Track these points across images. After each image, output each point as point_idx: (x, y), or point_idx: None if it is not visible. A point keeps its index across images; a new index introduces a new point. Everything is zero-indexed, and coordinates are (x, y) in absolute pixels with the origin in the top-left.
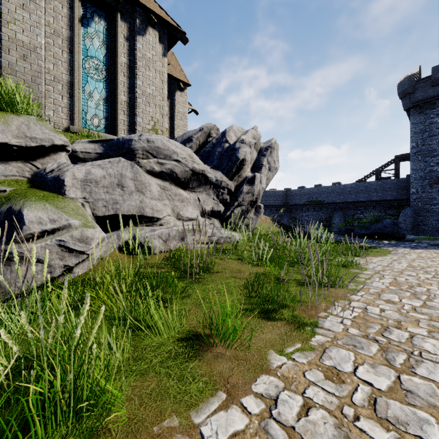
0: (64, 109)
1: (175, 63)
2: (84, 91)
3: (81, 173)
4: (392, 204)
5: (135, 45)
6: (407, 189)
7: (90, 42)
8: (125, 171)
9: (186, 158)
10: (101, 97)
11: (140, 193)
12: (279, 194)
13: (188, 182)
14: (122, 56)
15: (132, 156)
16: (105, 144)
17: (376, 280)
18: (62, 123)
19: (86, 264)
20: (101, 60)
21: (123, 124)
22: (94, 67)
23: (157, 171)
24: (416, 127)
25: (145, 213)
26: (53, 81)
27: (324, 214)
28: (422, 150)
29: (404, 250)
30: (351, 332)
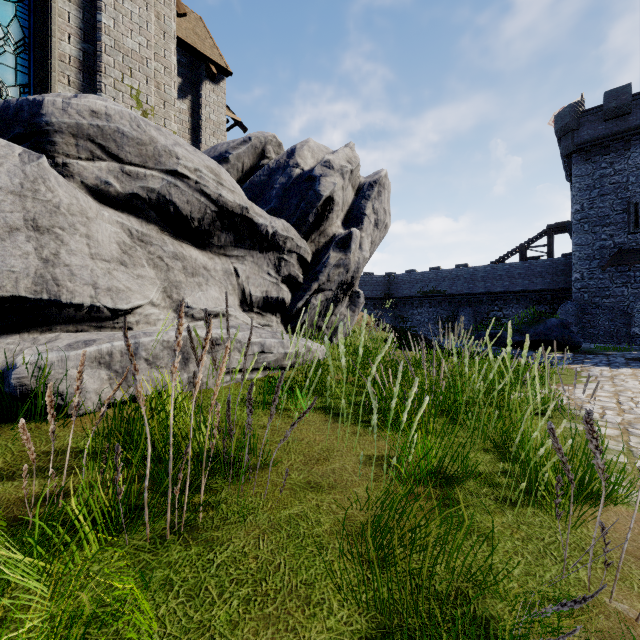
0: None
1: (204, 34)
2: None
3: None
4: (544, 296)
5: None
6: (566, 274)
7: None
8: None
9: (201, 172)
10: (7, 34)
11: (48, 236)
12: (378, 281)
13: (210, 232)
14: None
15: (45, 147)
16: None
17: None
18: None
19: None
20: None
21: None
22: None
23: (120, 194)
24: (581, 182)
25: (67, 295)
26: None
27: (444, 311)
28: (589, 216)
29: (600, 369)
30: None
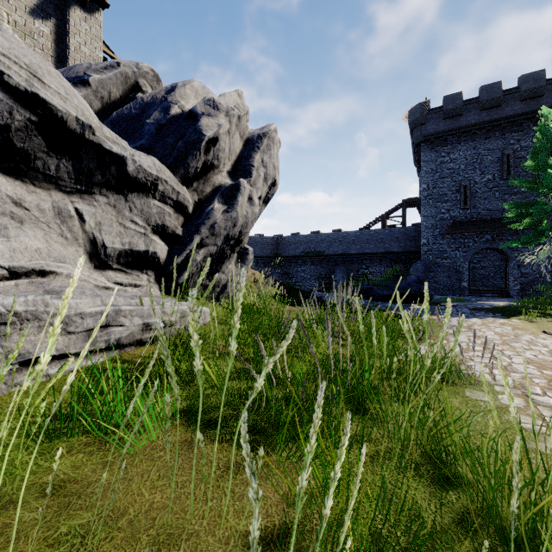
0: None
1: None
2: None
3: None
4: (400, 257)
5: None
6: (416, 240)
7: None
8: None
9: None
10: None
11: None
12: (268, 241)
13: (26, 153)
14: None
15: None
16: None
17: None
18: None
19: None
20: None
21: None
22: None
23: None
24: (427, 166)
25: None
26: None
27: (323, 269)
28: (433, 194)
29: (456, 320)
30: None
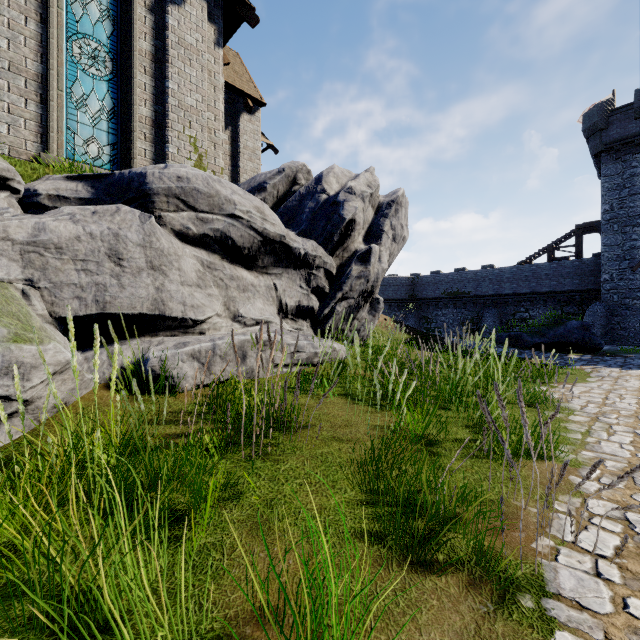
0: (30, 123)
1: (241, 69)
2: (71, 94)
3: (23, 230)
4: (573, 297)
5: (165, 21)
6: (595, 275)
7: (82, 8)
8: (125, 229)
9: (251, 213)
10: (103, 106)
11: (158, 272)
12: (402, 282)
13: (256, 257)
14: (142, 38)
15: (148, 205)
16: (97, 183)
17: (604, 436)
18: (26, 149)
19: (20, 421)
20: (103, 41)
21: (143, 156)
22: (89, 53)
23: (196, 235)
24: (610, 182)
25: (169, 311)
26: (8, 70)
27: (469, 312)
28: (619, 216)
29: (610, 370)
30: (639, 615)
